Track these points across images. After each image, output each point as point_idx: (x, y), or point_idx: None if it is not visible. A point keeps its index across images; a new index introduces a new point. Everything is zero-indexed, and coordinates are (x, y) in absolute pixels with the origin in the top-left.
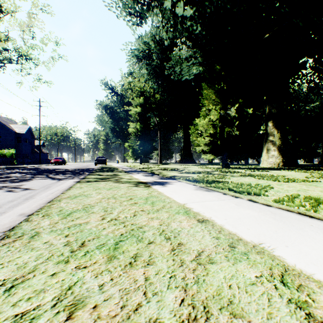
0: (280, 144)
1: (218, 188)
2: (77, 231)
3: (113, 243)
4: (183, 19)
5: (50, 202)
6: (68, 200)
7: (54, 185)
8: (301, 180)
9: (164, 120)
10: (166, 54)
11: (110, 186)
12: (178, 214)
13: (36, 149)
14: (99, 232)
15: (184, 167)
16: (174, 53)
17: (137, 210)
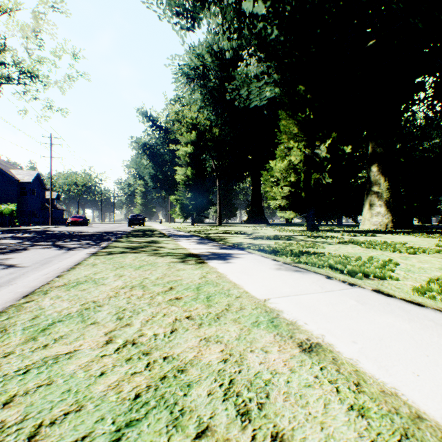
0: (388, 197)
1: (313, 265)
2: (39, 385)
3: (110, 432)
4: (252, 20)
5: (26, 296)
6: (62, 291)
7: (57, 260)
8: (433, 250)
9: (225, 164)
10: (228, 71)
11: (141, 263)
12: (257, 327)
13: (48, 204)
14: (86, 387)
15: (253, 230)
16: (239, 69)
17: (178, 317)
